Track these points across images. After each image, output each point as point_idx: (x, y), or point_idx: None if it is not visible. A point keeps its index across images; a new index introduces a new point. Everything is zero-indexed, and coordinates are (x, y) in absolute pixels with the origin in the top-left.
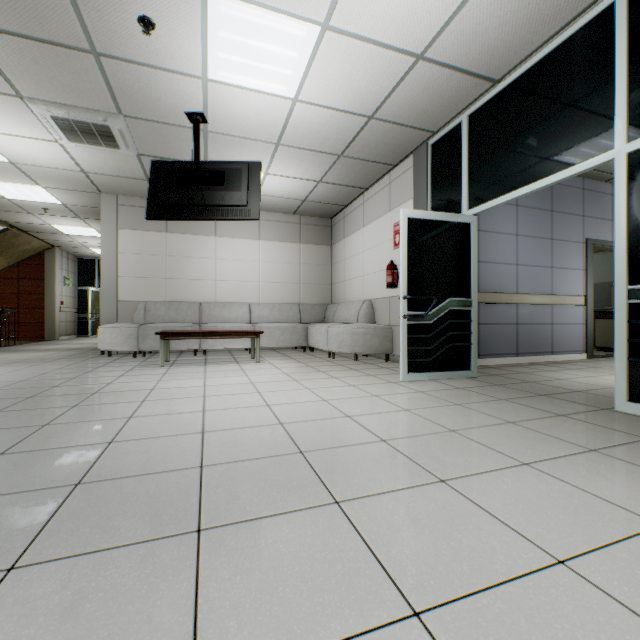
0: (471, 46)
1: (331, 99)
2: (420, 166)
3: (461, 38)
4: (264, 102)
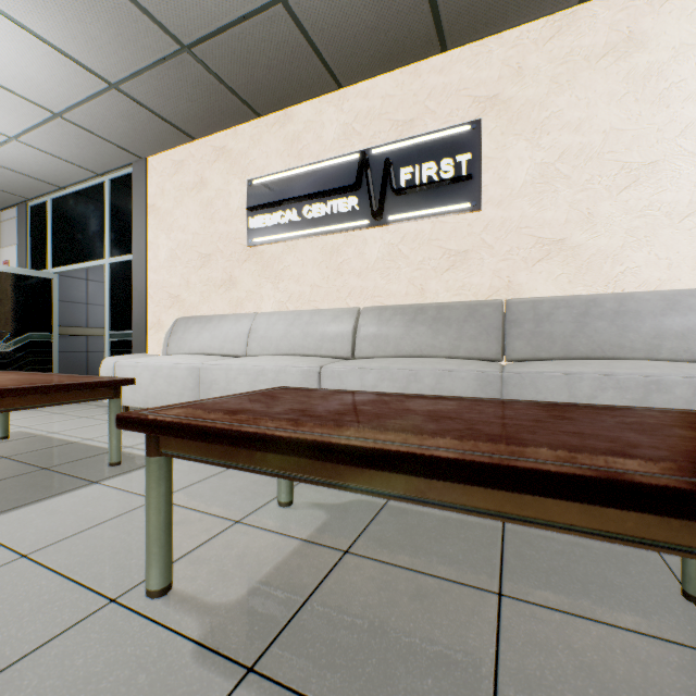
0: (23, 166)
1: None
2: (22, 220)
3: (10, 160)
4: None
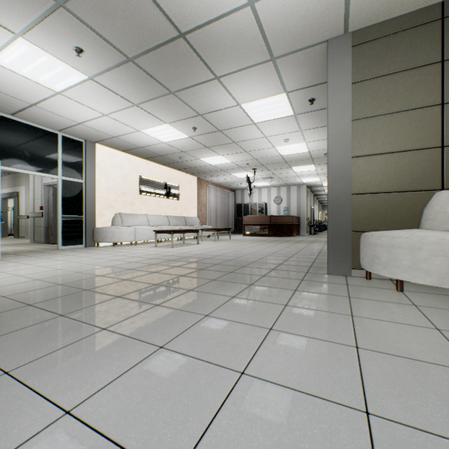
0: (39, 114)
1: None
2: None
3: (44, 113)
4: None
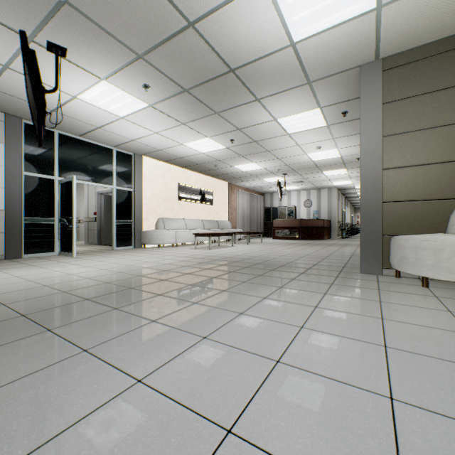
0: (102, 134)
1: (74, 106)
2: (16, 129)
3: (106, 134)
4: (75, 87)
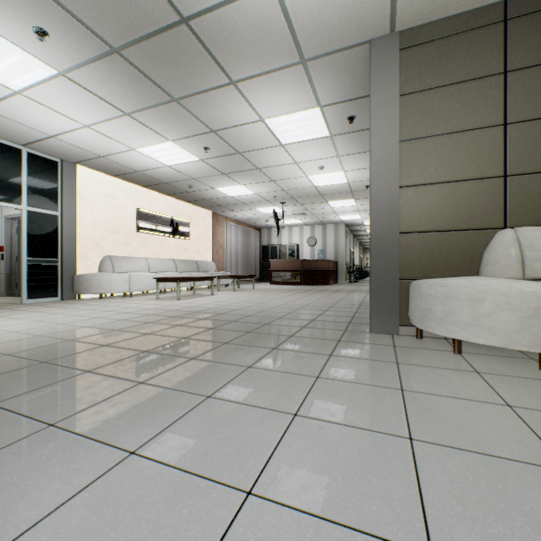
0: None
1: None
2: None
3: None
4: None
